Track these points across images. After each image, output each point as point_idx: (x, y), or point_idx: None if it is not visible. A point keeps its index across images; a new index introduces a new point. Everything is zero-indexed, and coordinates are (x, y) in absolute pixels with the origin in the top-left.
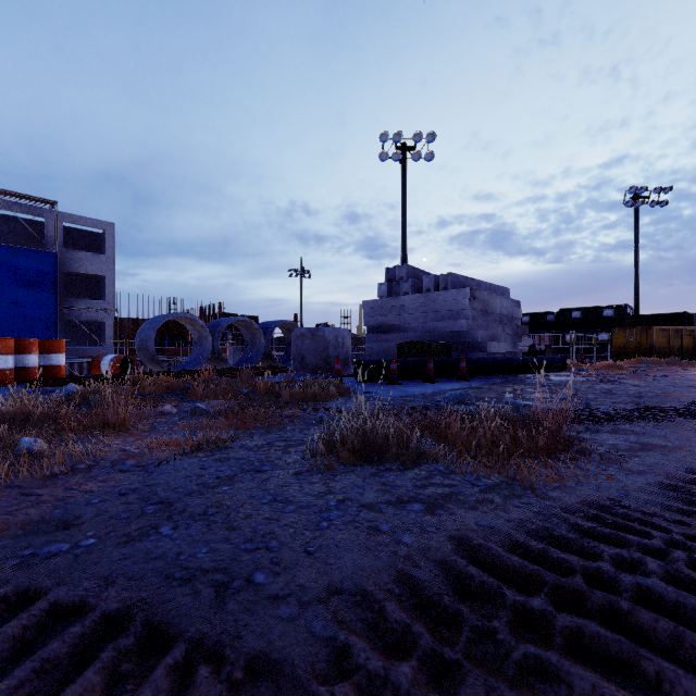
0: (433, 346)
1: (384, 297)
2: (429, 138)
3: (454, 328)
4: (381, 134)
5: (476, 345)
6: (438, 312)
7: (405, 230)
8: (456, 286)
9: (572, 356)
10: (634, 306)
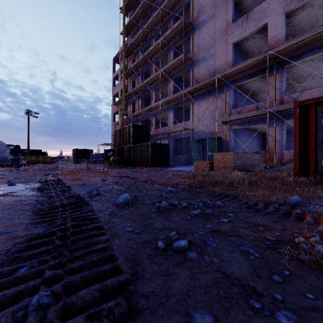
0: None
1: None
2: None
3: None
4: None
5: (8, 160)
6: None
7: None
8: None
9: None
10: (28, 147)
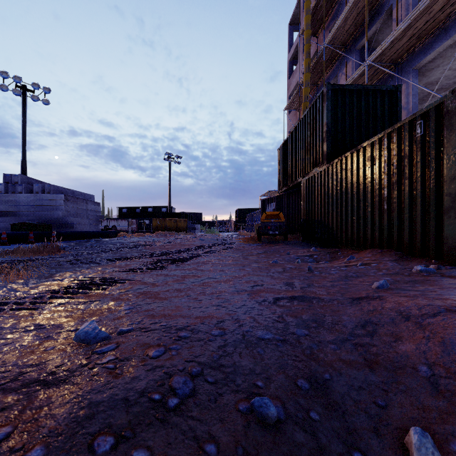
0: (37, 225)
1: (2, 193)
2: (45, 90)
3: (54, 216)
4: (1, 71)
5: (68, 225)
6: (44, 206)
7: (25, 145)
8: (56, 192)
9: (147, 232)
10: (169, 208)
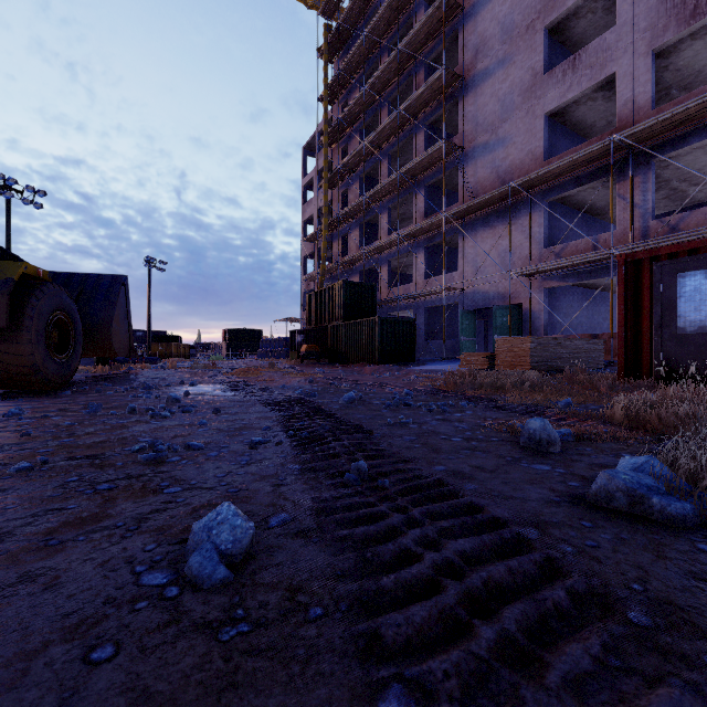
0: None
1: None
2: (39, 192)
3: None
4: None
5: None
6: None
7: None
8: None
9: None
10: (149, 328)
